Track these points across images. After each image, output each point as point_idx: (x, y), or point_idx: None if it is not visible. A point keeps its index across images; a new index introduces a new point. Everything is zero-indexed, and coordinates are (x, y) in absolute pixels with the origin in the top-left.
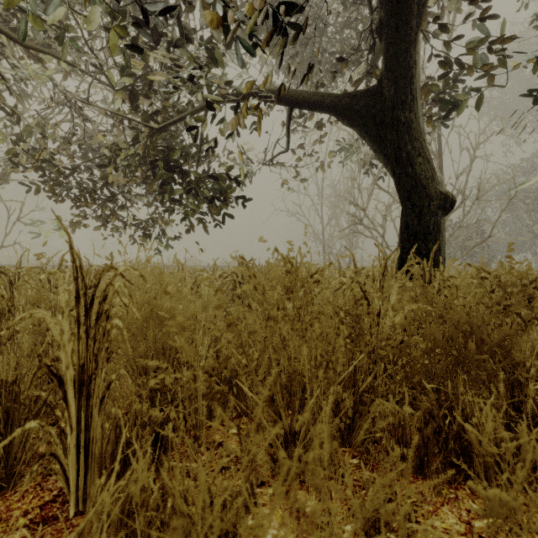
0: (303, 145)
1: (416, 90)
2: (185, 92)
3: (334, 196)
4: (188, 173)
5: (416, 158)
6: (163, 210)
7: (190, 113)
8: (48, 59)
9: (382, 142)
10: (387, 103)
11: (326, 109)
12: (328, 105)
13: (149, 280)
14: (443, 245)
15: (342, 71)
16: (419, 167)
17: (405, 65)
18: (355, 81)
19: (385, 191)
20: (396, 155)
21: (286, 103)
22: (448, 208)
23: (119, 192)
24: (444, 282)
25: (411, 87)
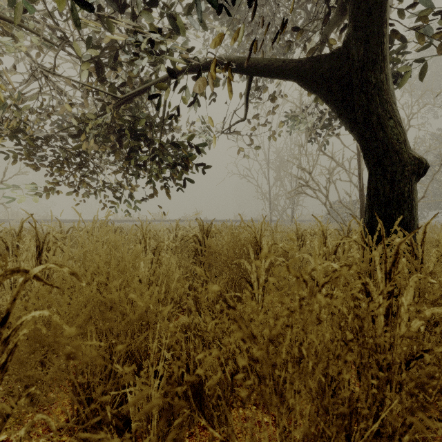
0: (258, 114)
1: (386, 50)
2: (146, 58)
3: (278, 161)
4: (152, 140)
5: (387, 121)
6: (130, 174)
7: (153, 83)
8: (19, 32)
9: (348, 106)
10: (356, 65)
11: (287, 75)
12: (289, 70)
13: (90, 269)
14: (416, 213)
15: (291, 49)
16: (391, 131)
17: (379, 22)
18: (311, 51)
19: (329, 156)
20: (365, 119)
21: (245, 71)
22: (421, 174)
23: (90, 157)
24: (436, 260)
25: (382, 46)
